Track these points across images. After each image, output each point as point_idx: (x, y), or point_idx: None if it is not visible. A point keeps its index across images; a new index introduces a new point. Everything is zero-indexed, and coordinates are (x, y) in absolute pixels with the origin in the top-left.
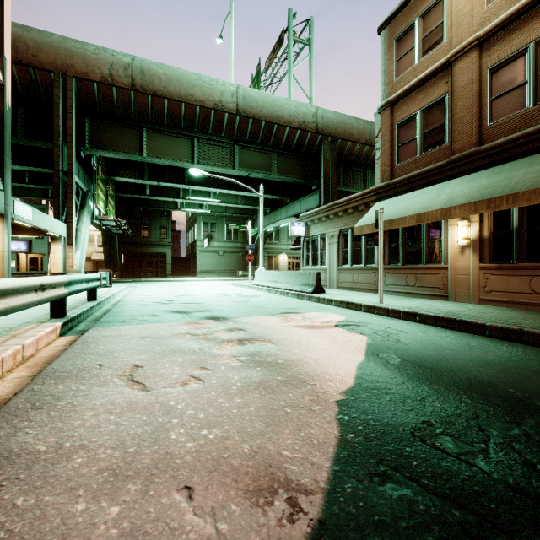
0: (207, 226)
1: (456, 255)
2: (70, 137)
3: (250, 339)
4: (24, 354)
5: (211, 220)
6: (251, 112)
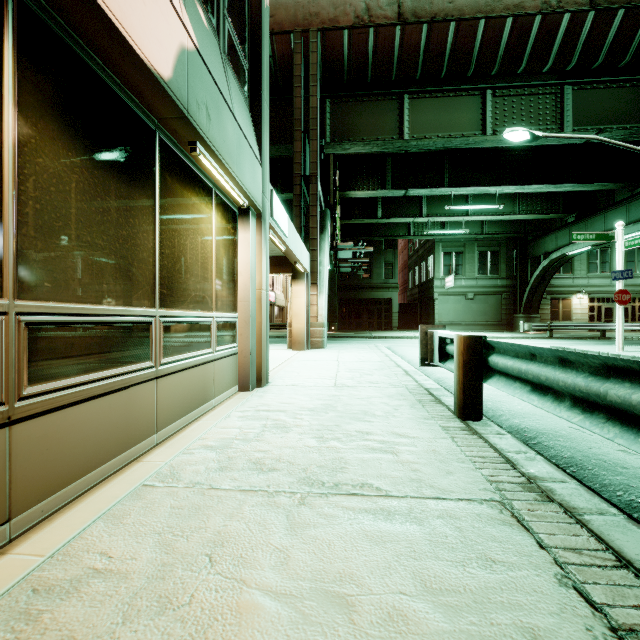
0: (450, 257)
1: None
2: (313, 122)
3: None
4: None
5: (455, 248)
6: None
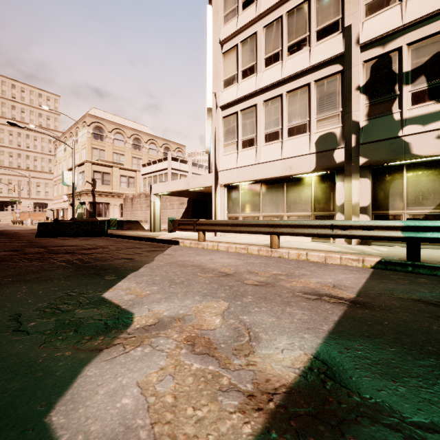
0: None
1: None
2: None
3: (224, 276)
4: (308, 258)
5: None
6: None
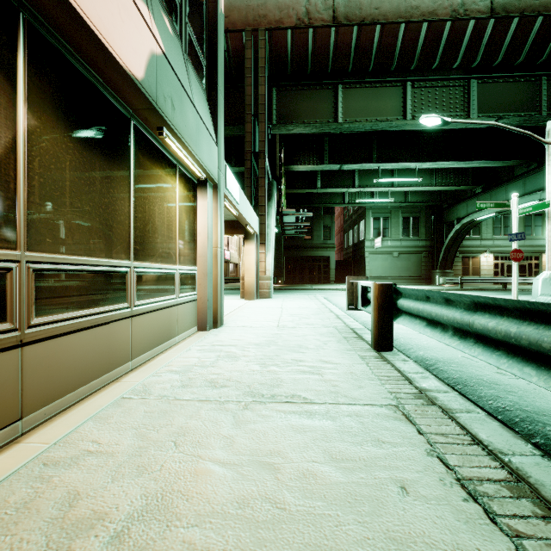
0: (378, 222)
1: None
2: (262, 107)
3: None
4: None
5: (383, 214)
6: (516, 7)
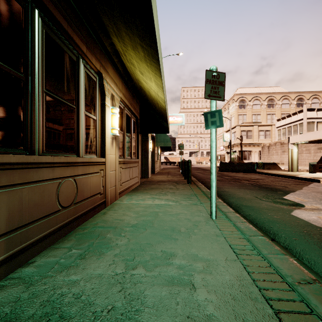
0: None
1: (110, 146)
2: None
3: None
4: None
5: None
6: None
